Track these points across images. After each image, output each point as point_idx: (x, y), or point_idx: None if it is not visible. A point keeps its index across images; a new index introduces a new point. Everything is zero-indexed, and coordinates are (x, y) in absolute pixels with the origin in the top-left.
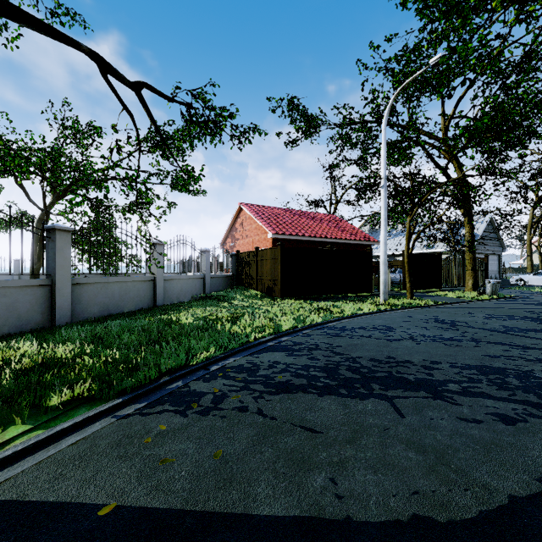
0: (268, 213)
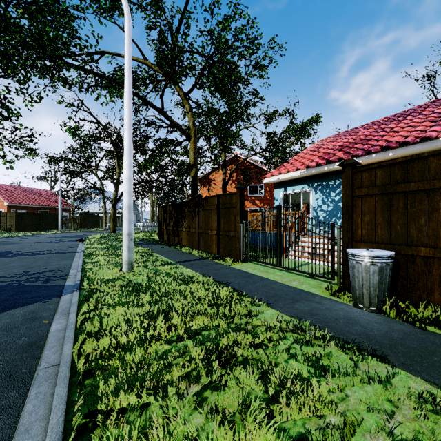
0: (3, 190)
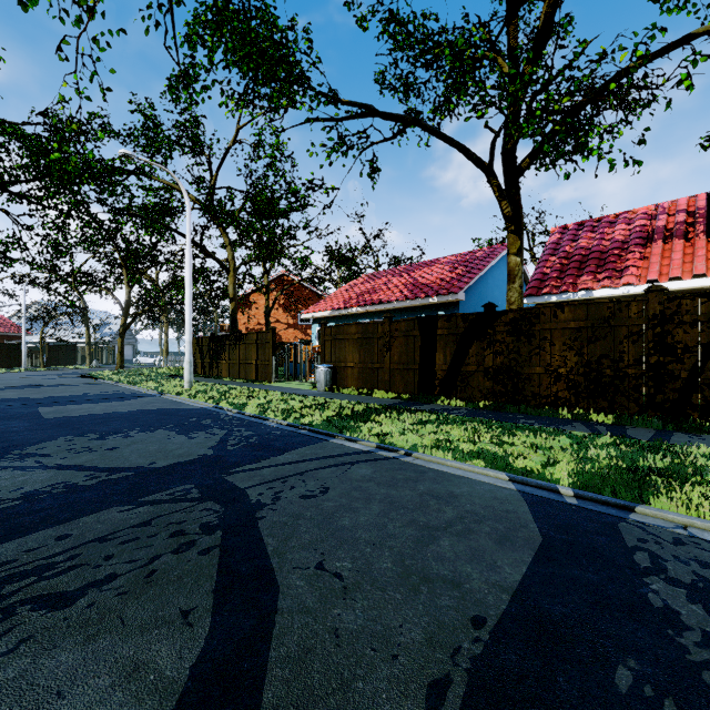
0: None
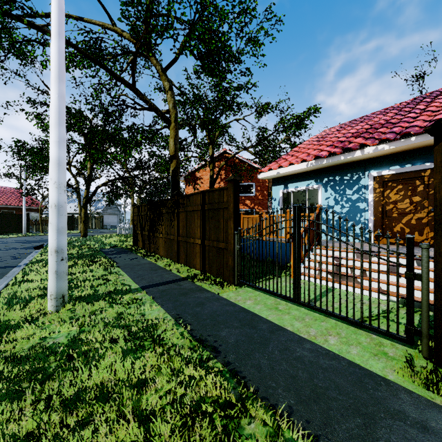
0: None
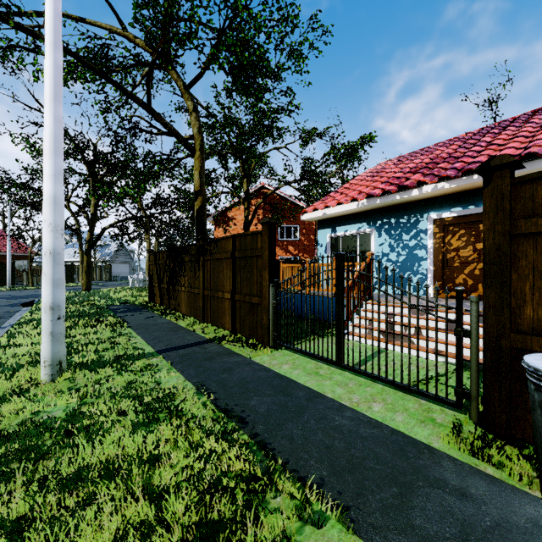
0: None
